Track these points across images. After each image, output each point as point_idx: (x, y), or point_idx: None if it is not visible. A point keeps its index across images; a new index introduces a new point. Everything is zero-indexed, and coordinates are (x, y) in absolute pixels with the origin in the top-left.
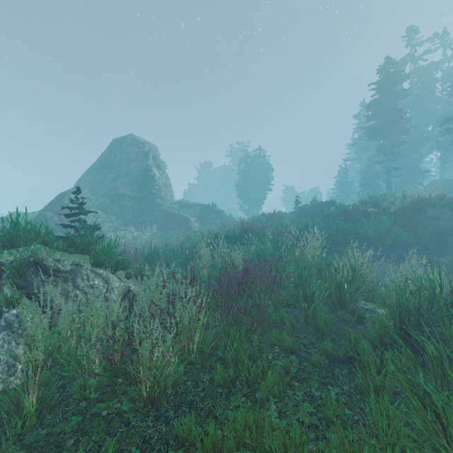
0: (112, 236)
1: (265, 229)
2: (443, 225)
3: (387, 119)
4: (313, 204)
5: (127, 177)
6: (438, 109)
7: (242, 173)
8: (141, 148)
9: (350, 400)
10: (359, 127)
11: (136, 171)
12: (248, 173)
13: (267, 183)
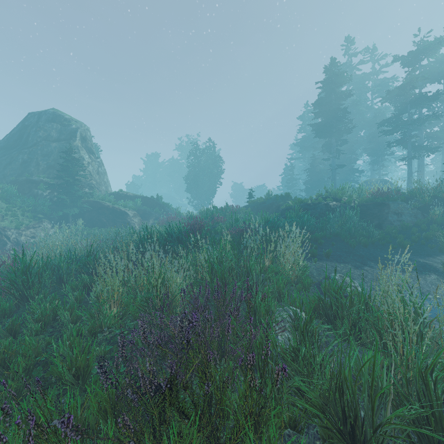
0: (14, 235)
1: (218, 225)
2: (406, 220)
3: (332, 118)
4: (269, 197)
5: (44, 159)
6: (368, 117)
7: (191, 165)
8: (65, 125)
9: None
10: (303, 127)
11: (58, 153)
12: (198, 166)
13: (217, 177)
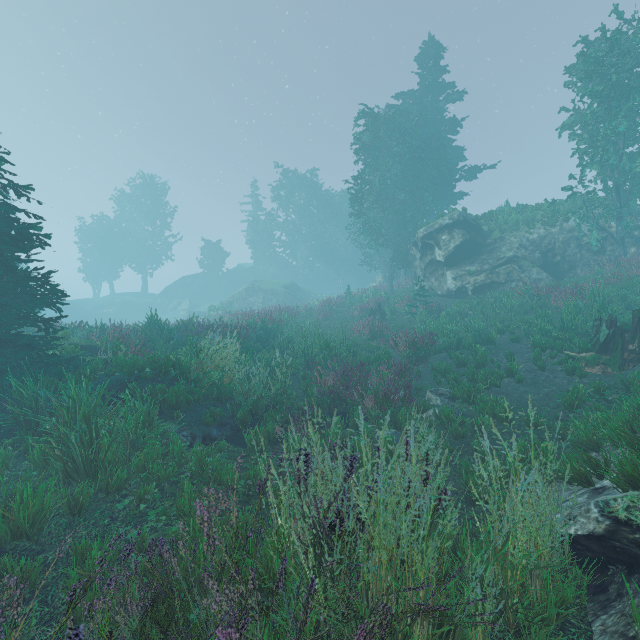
0: None
1: None
2: None
3: None
4: None
5: None
6: None
7: None
8: None
9: (100, 519)
10: None
11: None
12: None
13: None
